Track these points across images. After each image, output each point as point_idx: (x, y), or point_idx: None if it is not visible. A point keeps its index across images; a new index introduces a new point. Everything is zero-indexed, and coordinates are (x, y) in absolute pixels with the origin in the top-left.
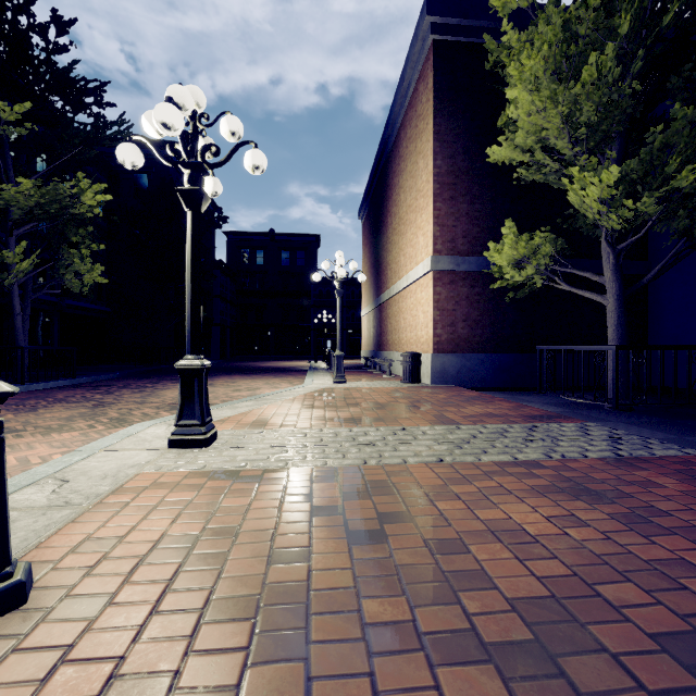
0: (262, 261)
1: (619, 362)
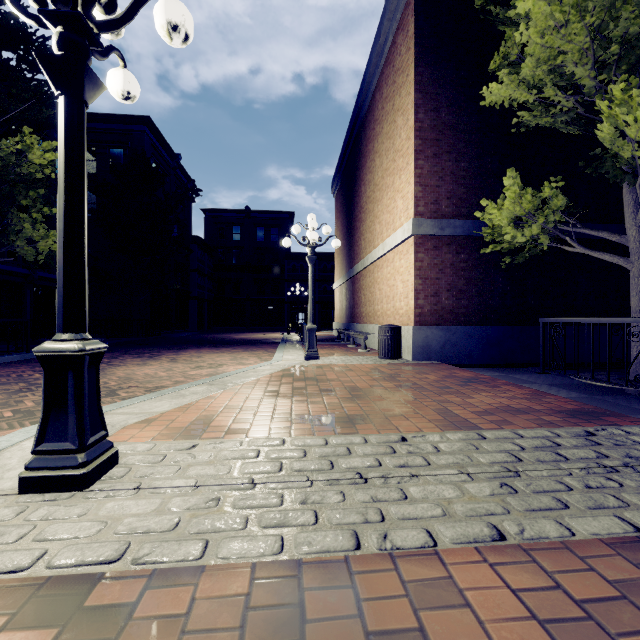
0: (238, 237)
1: None
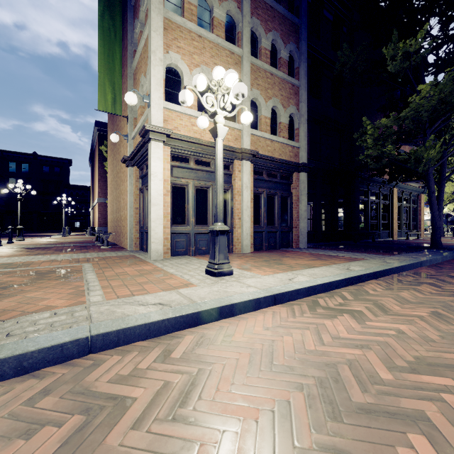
0: (27, 171)
1: None
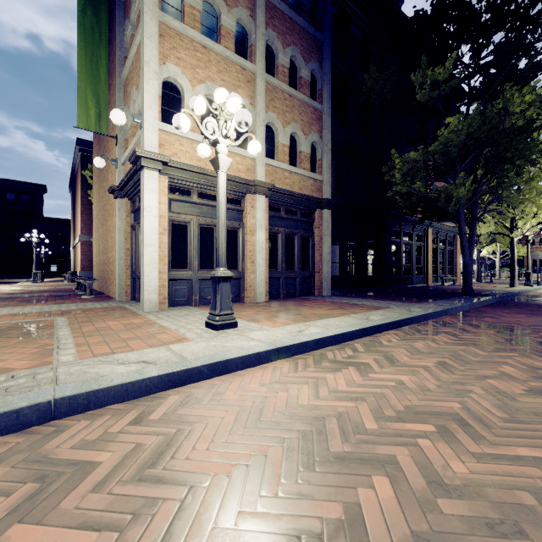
0: None
1: None
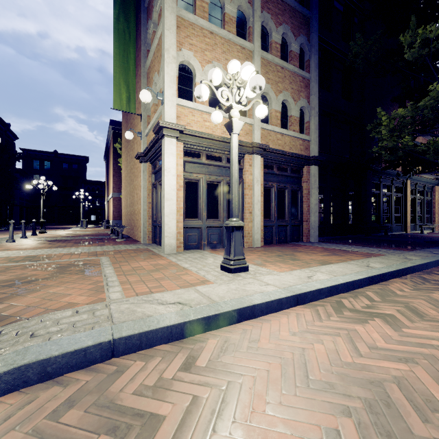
0: (49, 168)
1: None
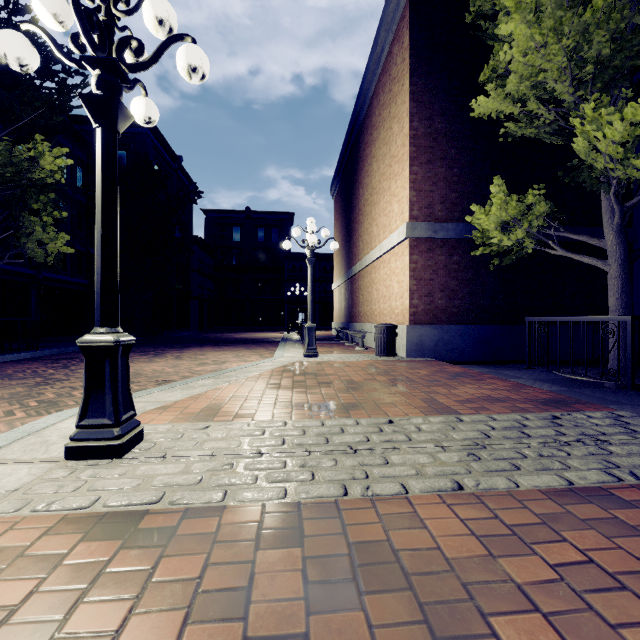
0: (239, 238)
1: (623, 335)
